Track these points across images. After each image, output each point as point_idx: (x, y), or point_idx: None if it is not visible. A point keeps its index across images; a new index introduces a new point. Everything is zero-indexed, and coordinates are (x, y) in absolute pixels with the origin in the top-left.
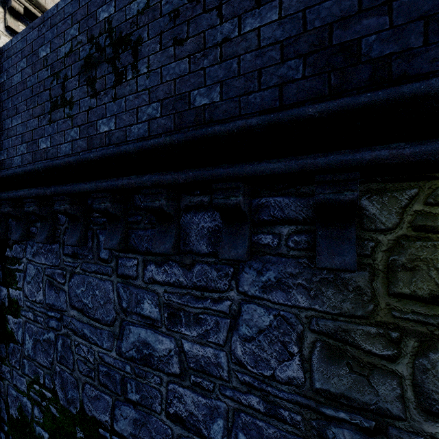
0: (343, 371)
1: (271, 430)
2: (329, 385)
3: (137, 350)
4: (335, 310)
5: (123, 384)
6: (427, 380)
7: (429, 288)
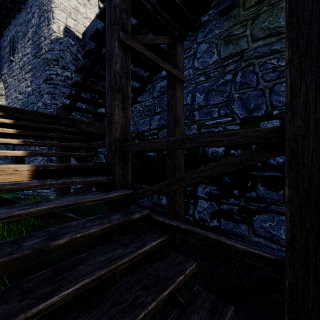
0: (230, 46)
1: (207, 84)
2: (226, 54)
3: (159, 92)
4: (227, 27)
5: (154, 109)
6: (254, 31)
7: (255, 1)
